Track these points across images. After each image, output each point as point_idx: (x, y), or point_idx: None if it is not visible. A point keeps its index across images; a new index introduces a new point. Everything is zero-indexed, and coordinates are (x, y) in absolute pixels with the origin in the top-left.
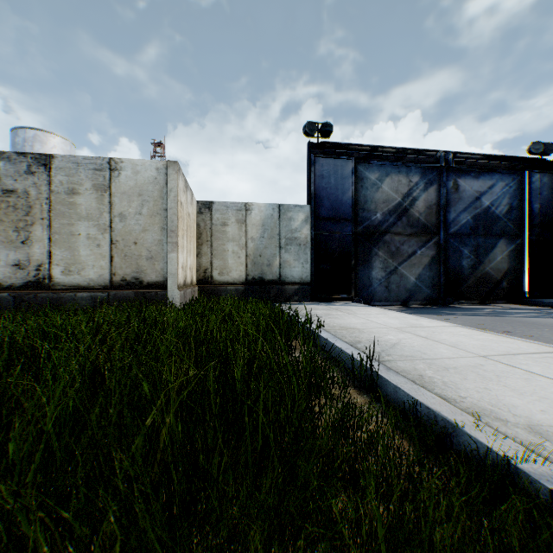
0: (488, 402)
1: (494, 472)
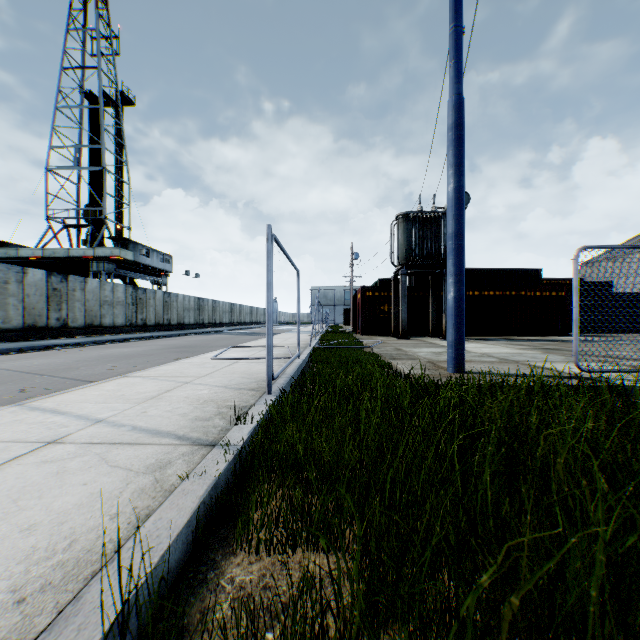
0: (106, 501)
1: (243, 465)
